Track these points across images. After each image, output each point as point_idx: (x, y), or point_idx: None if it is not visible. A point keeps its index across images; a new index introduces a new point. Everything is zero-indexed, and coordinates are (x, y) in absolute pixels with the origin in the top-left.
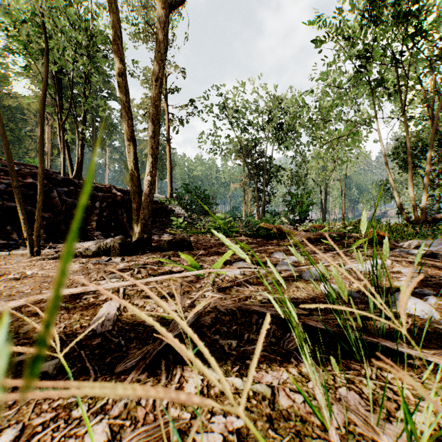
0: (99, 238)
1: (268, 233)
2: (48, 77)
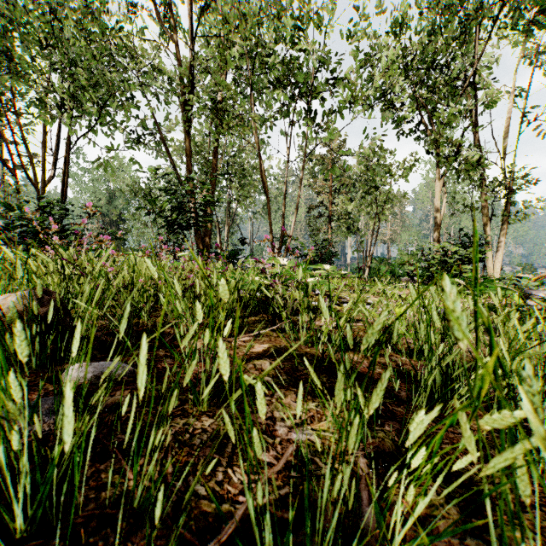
0: None
1: None
2: None
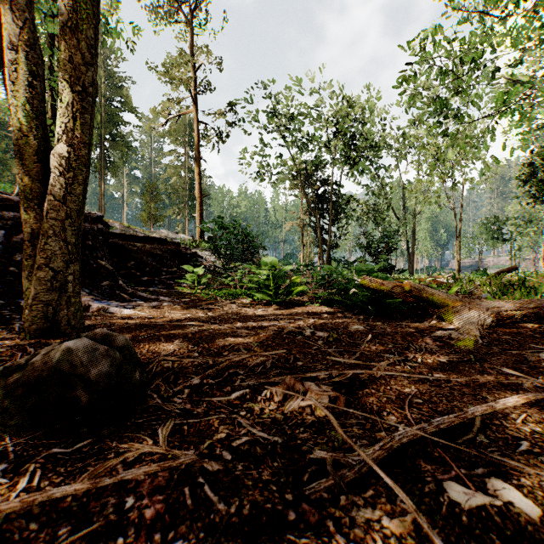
0: None
1: (385, 302)
2: None
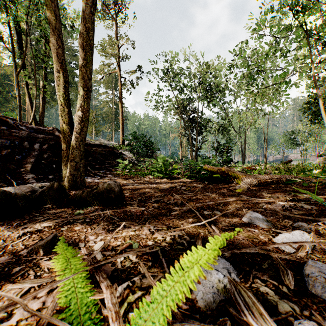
0: (29, 182)
1: (213, 176)
2: (28, 51)
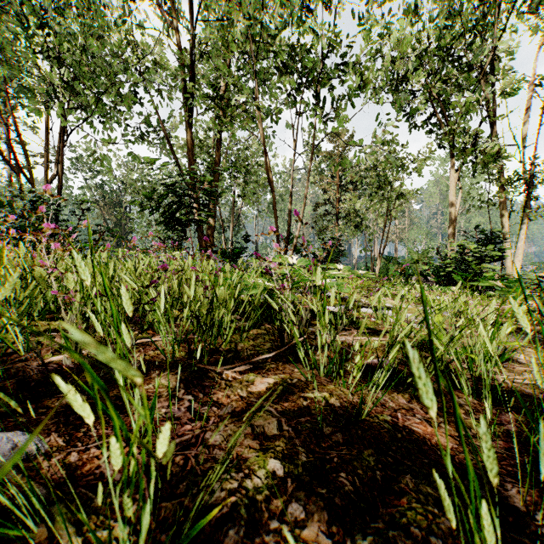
0: None
1: None
2: None
